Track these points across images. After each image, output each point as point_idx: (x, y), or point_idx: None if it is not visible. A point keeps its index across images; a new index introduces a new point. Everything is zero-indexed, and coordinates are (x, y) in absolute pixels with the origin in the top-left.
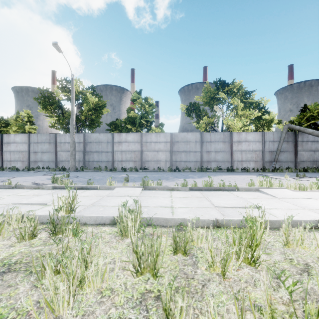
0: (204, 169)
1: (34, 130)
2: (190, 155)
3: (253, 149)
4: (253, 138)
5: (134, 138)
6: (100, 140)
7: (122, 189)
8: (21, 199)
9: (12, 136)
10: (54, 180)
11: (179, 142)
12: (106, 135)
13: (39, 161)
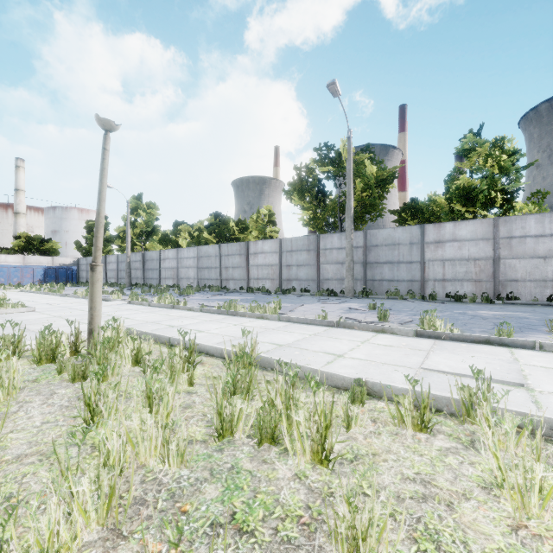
0: None
1: (277, 234)
2: None
3: None
4: None
5: (476, 231)
6: (395, 240)
7: None
8: (409, 357)
9: (259, 243)
10: (380, 316)
11: None
12: (409, 231)
13: (293, 280)
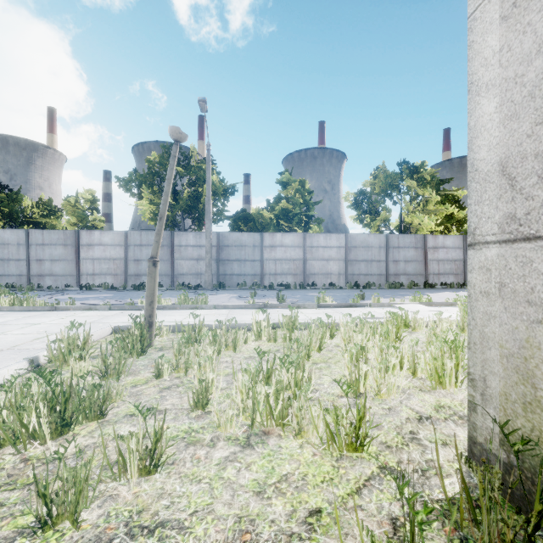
0: (396, 285)
1: (103, 224)
2: (372, 266)
3: (452, 258)
4: (452, 243)
5: (294, 240)
6: (243, 242)
7: (405, 306)
8: (338, 316)
9: (96, 234)
10: (280, 299)
11: (357, 248)
12: (252, 236)
13: (143, 275)
